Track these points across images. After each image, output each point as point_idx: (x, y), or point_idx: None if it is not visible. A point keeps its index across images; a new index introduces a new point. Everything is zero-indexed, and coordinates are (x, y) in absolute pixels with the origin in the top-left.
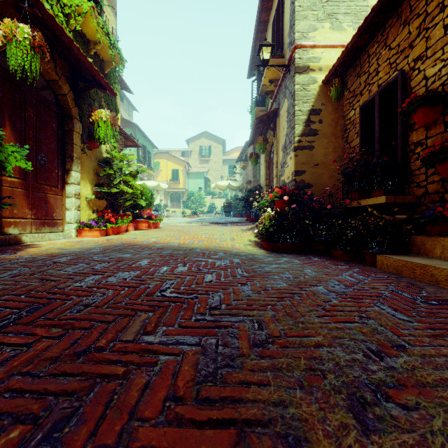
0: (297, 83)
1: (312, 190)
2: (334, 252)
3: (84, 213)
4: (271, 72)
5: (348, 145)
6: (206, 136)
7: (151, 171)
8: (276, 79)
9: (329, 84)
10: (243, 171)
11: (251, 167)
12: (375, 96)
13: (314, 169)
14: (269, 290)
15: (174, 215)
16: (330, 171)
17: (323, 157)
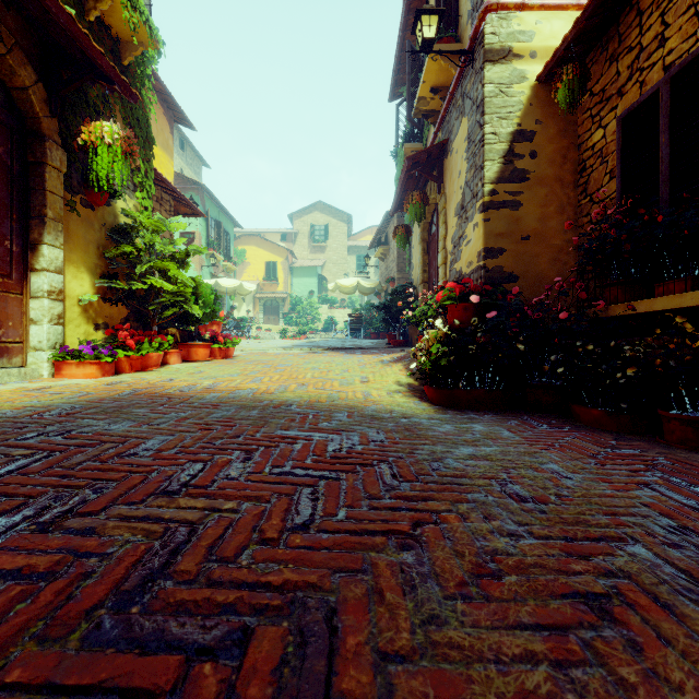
0: (488, 81)
1: (518, 285)
2: (581, 411)
3: (74, 330)
4: (435, 71)
5: (590, 198)
6: (321, 208)
7: (230, 264)
8: (443, 86)
9: (555, 76)
10: (380, 262)
11: (395, 255)
12: (660, 89)
13: (522, 245)
14: (492, 575)
15: (269, 336)
16: (552, 249)
17: (538, 224)
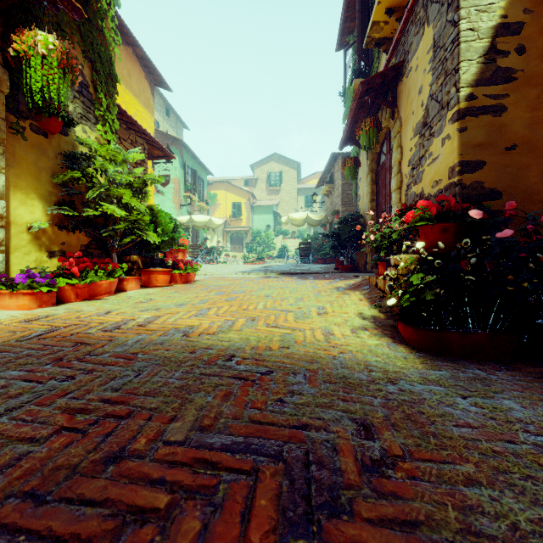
0: None
1: (501, 203)
2: None
3: (22, 258)
4: None
5: None
6: (276, 159)
7: (204, 204)
8: (399, 6)
9: None
10: (326, 199)
11: (339, 191)
12: None
13: (506, 156)
14: None
15: (234, 261)
16: None
17: (526, 130)
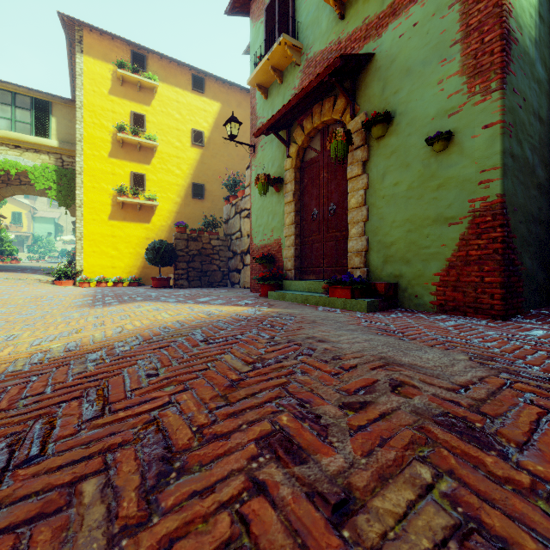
0: None
1: None
2: None
3: None
4: None
5: None
6: None
7: None
8: None
9: None
10: None
11: None
12: None
13: None
14: None
15: None
16: None
17: None
